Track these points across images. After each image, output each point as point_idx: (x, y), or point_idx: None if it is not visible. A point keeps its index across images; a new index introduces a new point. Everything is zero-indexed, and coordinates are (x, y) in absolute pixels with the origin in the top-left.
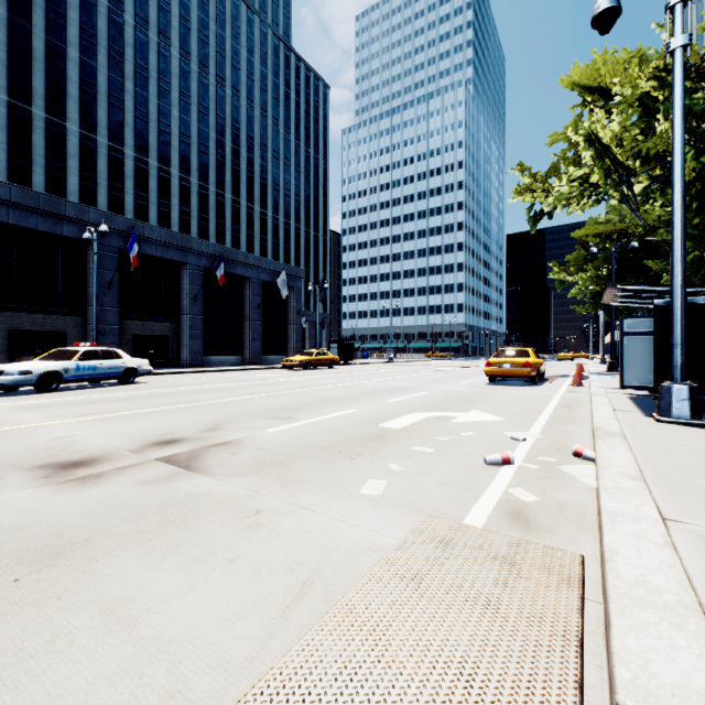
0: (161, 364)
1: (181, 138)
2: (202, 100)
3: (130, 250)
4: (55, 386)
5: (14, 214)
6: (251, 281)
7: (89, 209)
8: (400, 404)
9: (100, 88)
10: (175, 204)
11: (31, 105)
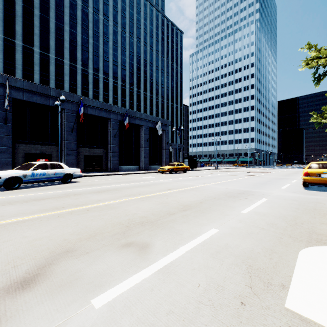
0: (98, 170)
1: (113, 63)
2: (123, 44)
3: (80, 111)
4: (17, 185)
5: (26, 95)
6: (143, 127)
7: (62, 92)
8: (260, 219)
9: (78, 43)
10: (111, 94)
11: (49, 53)
